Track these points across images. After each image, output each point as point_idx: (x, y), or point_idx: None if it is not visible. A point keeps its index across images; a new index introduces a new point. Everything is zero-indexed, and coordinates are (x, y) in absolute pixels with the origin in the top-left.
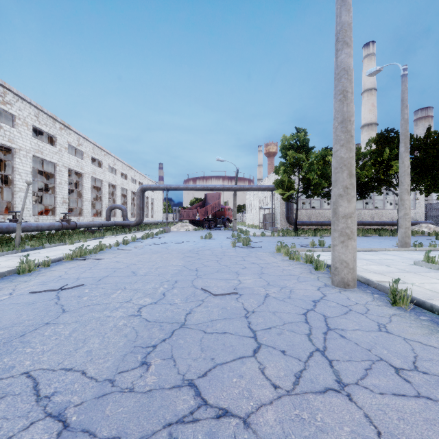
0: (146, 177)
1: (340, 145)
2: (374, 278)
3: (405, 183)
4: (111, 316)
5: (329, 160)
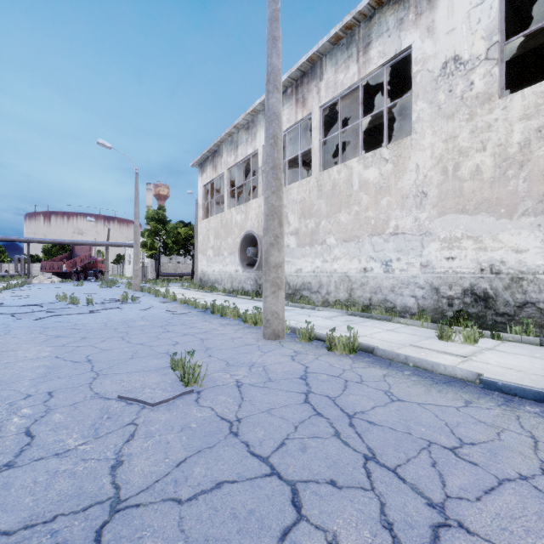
0: None
1: (135, 248)
2: None
3: (196, 254)
4: None
5: (180, 231)
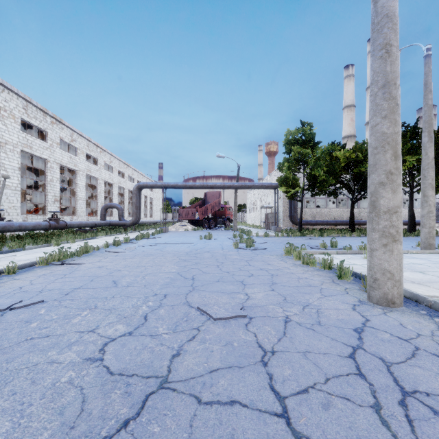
0: (144, 175)
1: (381, 116)
2: (421, 292)
3: (428, 177)
4: (55, 362)
5: (337, 155)
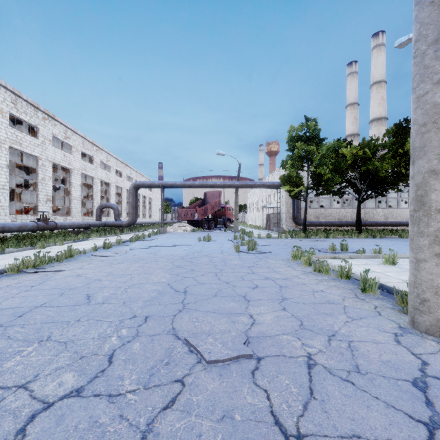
0: (143, 175)
1: (433, 82)
2: None
3: None
4: None
5: (343, 152)
